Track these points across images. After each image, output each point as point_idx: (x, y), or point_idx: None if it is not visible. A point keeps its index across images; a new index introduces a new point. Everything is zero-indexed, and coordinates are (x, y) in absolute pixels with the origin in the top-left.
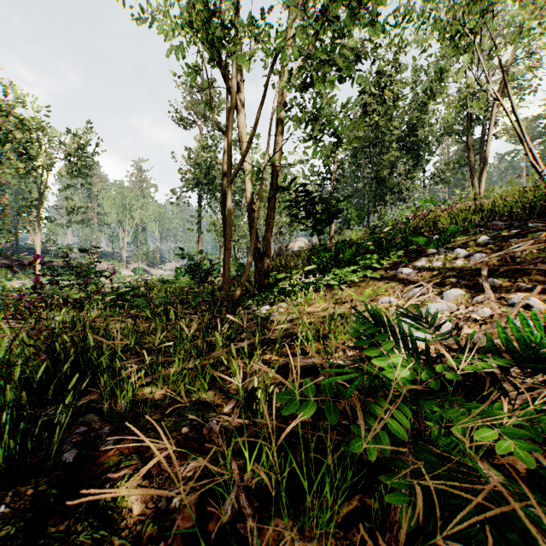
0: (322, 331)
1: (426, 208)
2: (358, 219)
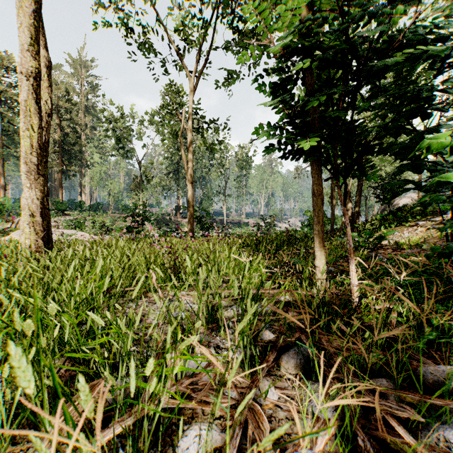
0: None
1: None
2: None
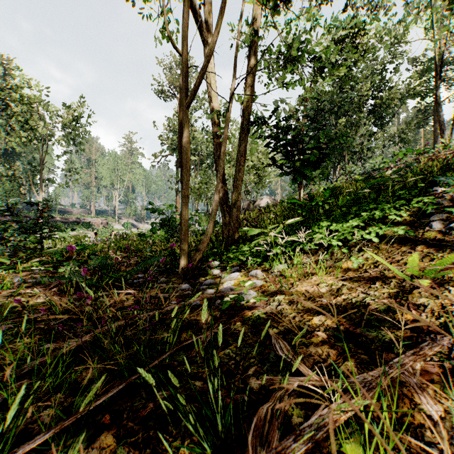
0: (387, 388)
1: (403, 159)
2: (322, 176)
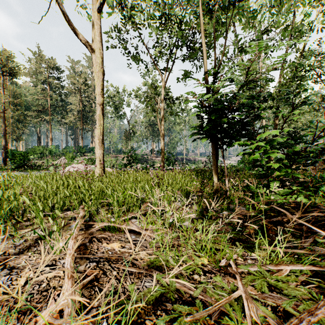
0: None
1: None
2: None
